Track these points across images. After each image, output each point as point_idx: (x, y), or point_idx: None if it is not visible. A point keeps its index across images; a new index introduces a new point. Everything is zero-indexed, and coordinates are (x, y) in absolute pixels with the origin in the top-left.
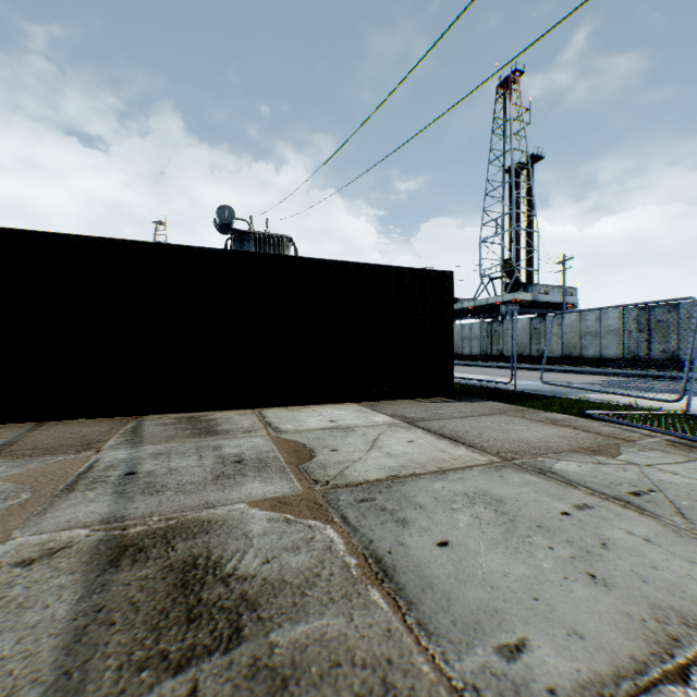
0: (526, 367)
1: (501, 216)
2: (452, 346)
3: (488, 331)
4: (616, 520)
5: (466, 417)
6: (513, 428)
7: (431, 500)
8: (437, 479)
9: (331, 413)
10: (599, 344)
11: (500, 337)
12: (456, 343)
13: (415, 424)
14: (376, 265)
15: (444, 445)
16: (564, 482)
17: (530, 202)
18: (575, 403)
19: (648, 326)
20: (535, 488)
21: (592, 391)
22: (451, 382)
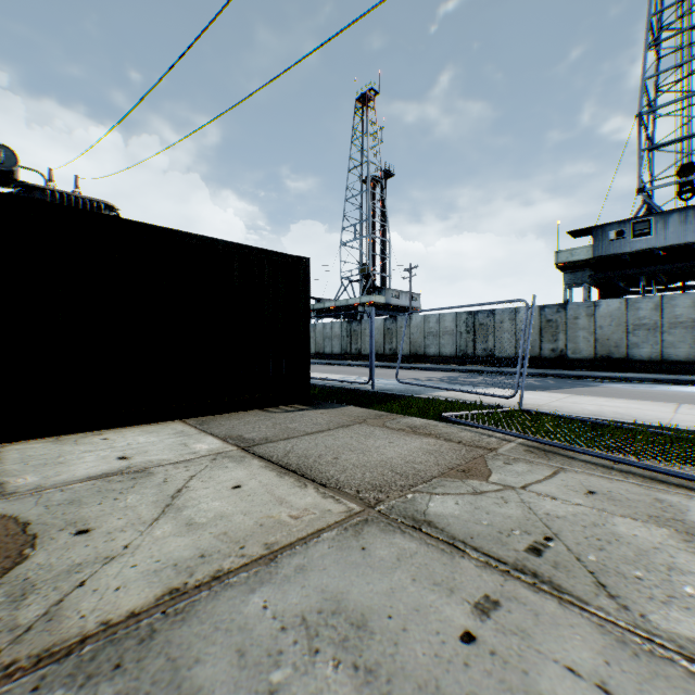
0: (381, 365)
1: (359, 222)
2: (309, 345)
3: (348, 331)
4: (541, 631)
5: (321, 432)
6: (375, 444)
7: (230, 665)
8: (257, 582)
9: (132, 441)
10: (439, 344)
11: (359, 336)
12: (319, 342)
13: (253, 450)
14: (212, 238)
15: (286, 488)
16: (449, 544)
17: (384, 213)
18: (430, 403)
19: (475, 328)
20: (413, 568)
21: (443, 389)
22: (307, 386)
